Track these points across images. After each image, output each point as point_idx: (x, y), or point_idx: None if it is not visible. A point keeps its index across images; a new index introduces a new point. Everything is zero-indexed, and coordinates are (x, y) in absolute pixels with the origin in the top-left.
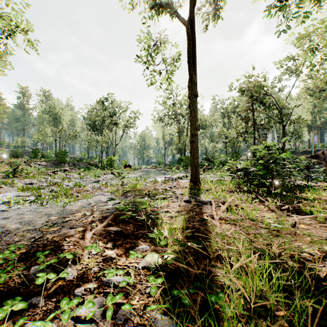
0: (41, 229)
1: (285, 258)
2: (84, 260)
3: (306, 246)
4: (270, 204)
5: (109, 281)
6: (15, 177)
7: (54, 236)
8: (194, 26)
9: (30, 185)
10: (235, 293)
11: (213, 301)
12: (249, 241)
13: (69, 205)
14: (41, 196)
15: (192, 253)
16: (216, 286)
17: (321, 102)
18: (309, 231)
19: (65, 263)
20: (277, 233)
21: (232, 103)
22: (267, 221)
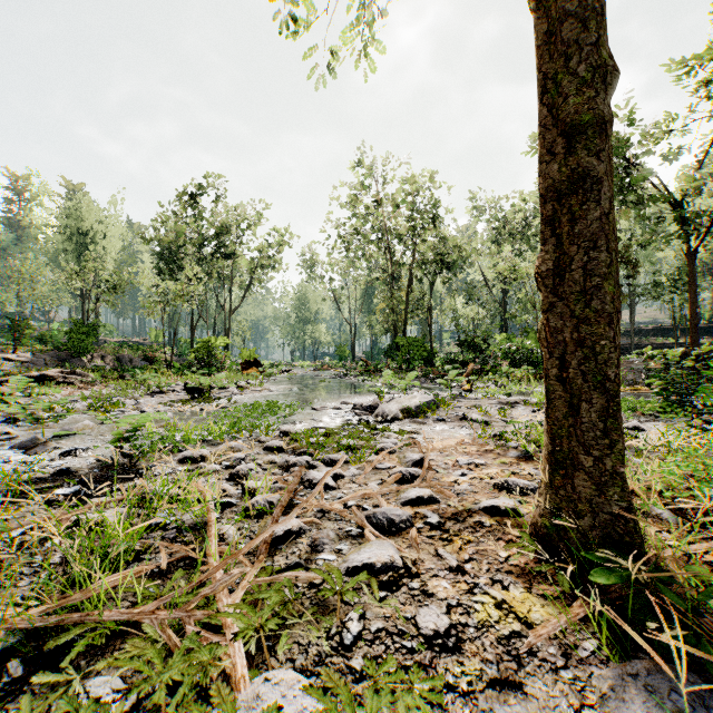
0: None
1: None
2: None
3: None
4: None
5: None
6: None
7: None
8: None
9: None
10: None
11: None
12: None
13: None
14: None
15: None
16: None
17: None
18: None
19: None
20: None
21: (521, 209)
22: None
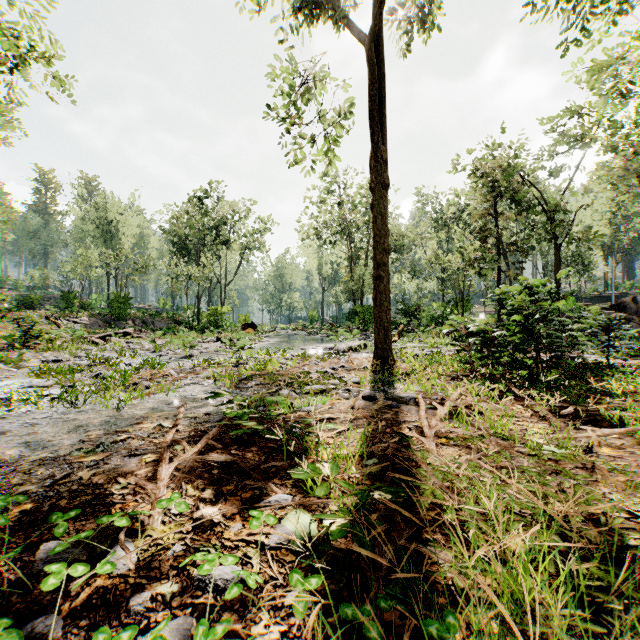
0: (69, 458)
1: (578, 524)
2: (153, 529)
3: (619, 494)
4: (536, 404)
5: (205, 577)
6: (26, 347)
7: (94, 474)
8: (382, 47)
9: (55, 363)
10: (482, 611)
11: (435, 634)
12: (500, 485)
13: (130, 405)
14: (74, 388)
15: (383, 513)
16: (437, 592)
17: (630, 201)
18: (621, 461)
19: (113, 536)
20: (557, 468)
21: (455, 203)
22: (534, 441)
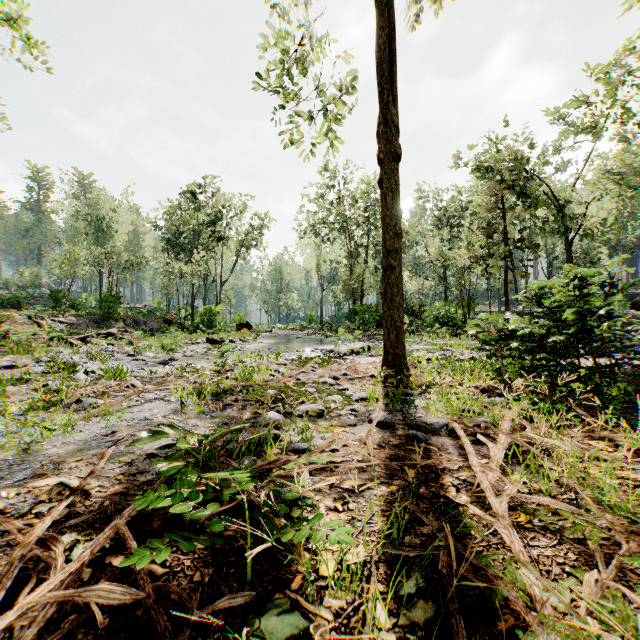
0: None
1: None
2: None
3: None
4: (632, 441)
5: None
6: None
7: None
8: None
9: (7, 370)
10: None
11: None
12: None
13: (51, 437)
14: None
15: None
16: None
17: None
18: None
19: None
20: None
21: (458, 199)
22: None
